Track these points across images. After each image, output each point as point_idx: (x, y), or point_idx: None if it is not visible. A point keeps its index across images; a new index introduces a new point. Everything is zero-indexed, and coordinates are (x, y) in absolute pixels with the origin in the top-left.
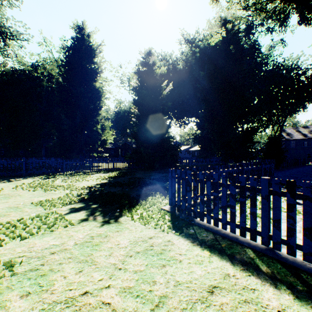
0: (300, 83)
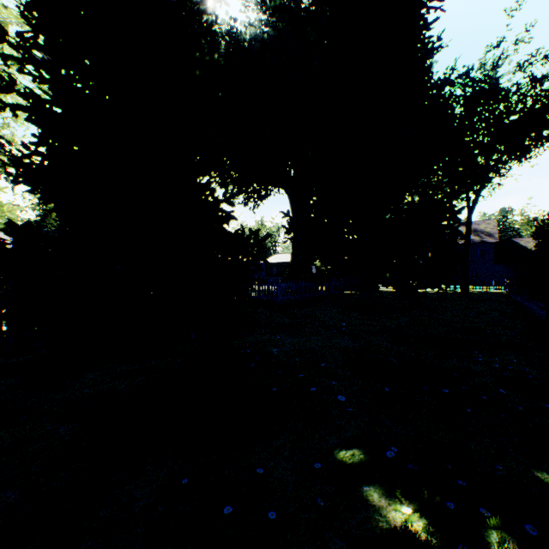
0: (523, 108)
